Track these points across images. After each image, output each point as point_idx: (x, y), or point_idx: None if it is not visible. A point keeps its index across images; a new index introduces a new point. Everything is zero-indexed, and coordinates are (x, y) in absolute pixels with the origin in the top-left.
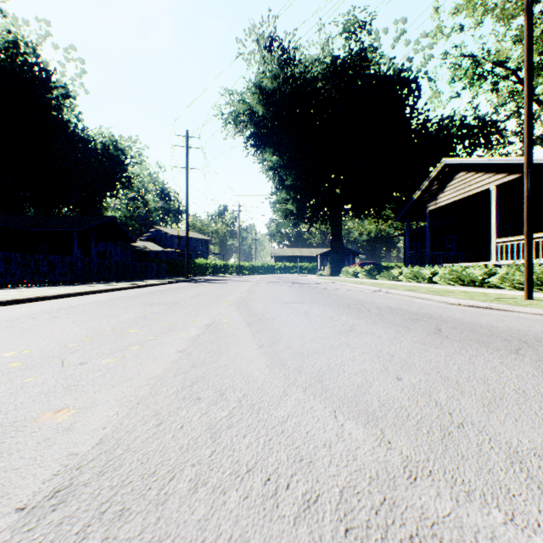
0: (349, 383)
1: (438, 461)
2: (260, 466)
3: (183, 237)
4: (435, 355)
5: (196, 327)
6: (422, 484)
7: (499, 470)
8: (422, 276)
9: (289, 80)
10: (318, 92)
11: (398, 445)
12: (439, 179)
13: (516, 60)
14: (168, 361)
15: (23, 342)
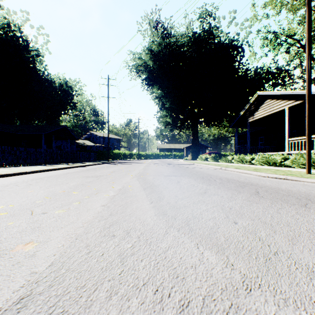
0: (205, 225)
1: (264, 277)
2: (152, 281)
3: (106, 138)
4: (256, 208)
5: (113, 191)
6: (255, 294)
7: (303, 284)
8: (245, 160)
9: (168, 45)
10: (184, 53)
11: (238, 266)
12: (255, 103)
13: (299, 34)
14: (95, 211)
15: (9, 200)
